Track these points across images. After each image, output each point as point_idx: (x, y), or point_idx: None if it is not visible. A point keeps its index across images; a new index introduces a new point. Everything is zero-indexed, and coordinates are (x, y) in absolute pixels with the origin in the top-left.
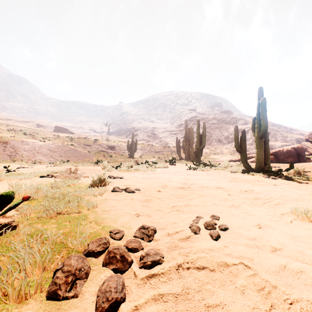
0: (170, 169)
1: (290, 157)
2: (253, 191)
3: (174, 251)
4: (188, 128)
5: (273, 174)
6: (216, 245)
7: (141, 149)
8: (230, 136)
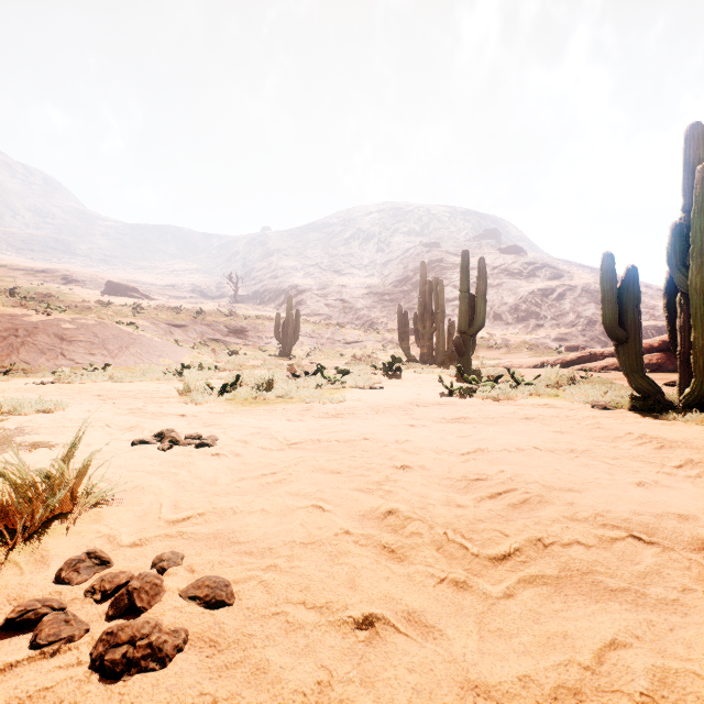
0: (390, 395)
1: None
2: None
3: None
4: (429, 282)
5: None
6: None
7: (310, 337)
8: (522, 305)
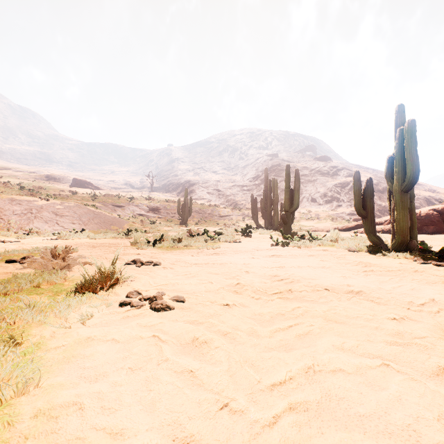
0: (244, 245)
1: (432, 225)
2: (435, 302)
3: None
4: (269, 180)
5: (427, 255)
6: None
7: (198, 213)
8: (328, 193)
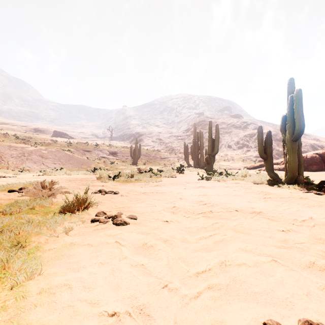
0: (178, 179)
1: (315, 164)
2: (312, 219)
3: None
4: (197, 132)
5: (310, 187)
6: None
7: (145, 156)
8: (240, 141)
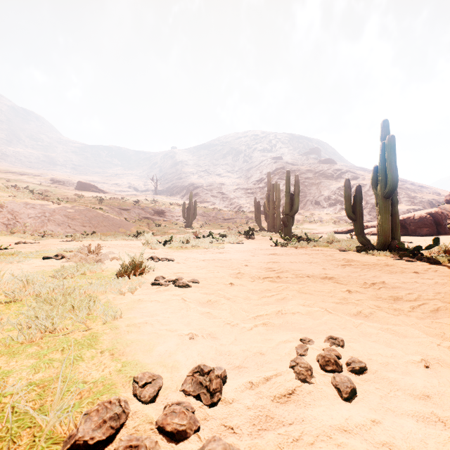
0: (246, 246)
1: (425, 227)
2: (384, 284)
3: (265, 434)
4: (272, 184)
5: (406, 254)
6: (353, 417)
7: (202, 216)
8: (332, 196)
